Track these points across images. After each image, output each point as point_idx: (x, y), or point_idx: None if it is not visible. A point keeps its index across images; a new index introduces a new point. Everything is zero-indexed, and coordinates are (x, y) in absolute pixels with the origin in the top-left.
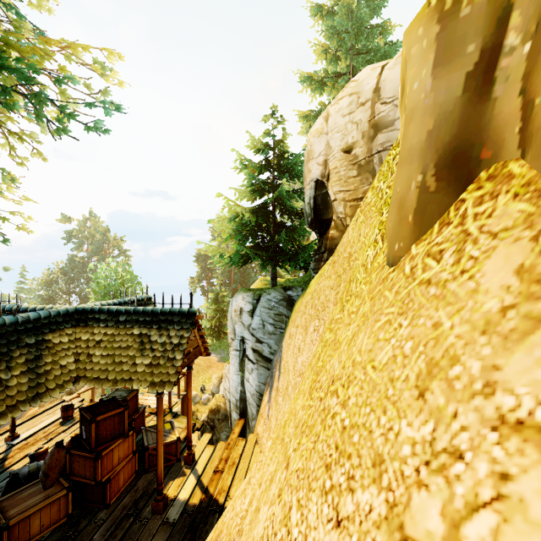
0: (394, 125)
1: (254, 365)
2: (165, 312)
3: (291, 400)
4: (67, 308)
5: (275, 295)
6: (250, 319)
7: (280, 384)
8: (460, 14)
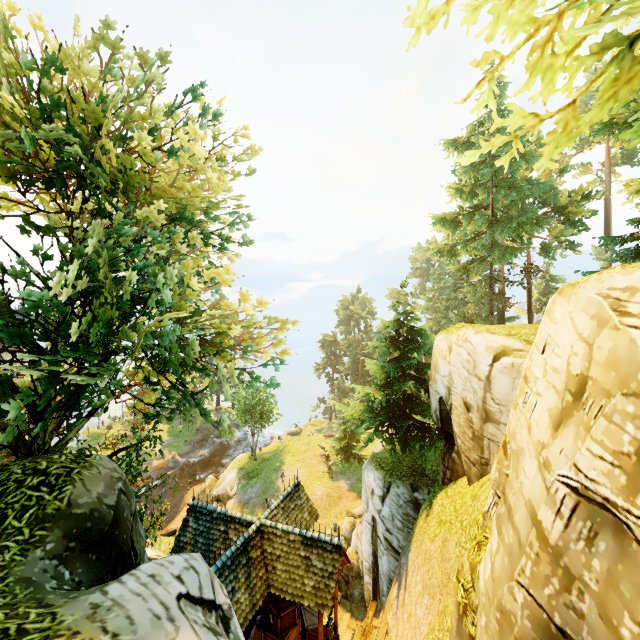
0: (499, 427)
1: (385, 551)
2: (321, 540)
3: (412, 635)
4: (256, 524)
5: (404, 492)
6: (381, 505)
7: (405, 599)
8: (462, 625)
